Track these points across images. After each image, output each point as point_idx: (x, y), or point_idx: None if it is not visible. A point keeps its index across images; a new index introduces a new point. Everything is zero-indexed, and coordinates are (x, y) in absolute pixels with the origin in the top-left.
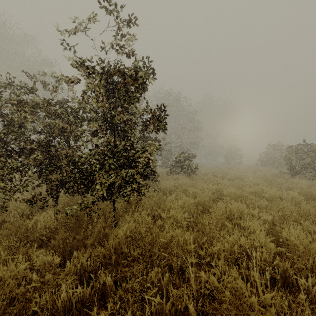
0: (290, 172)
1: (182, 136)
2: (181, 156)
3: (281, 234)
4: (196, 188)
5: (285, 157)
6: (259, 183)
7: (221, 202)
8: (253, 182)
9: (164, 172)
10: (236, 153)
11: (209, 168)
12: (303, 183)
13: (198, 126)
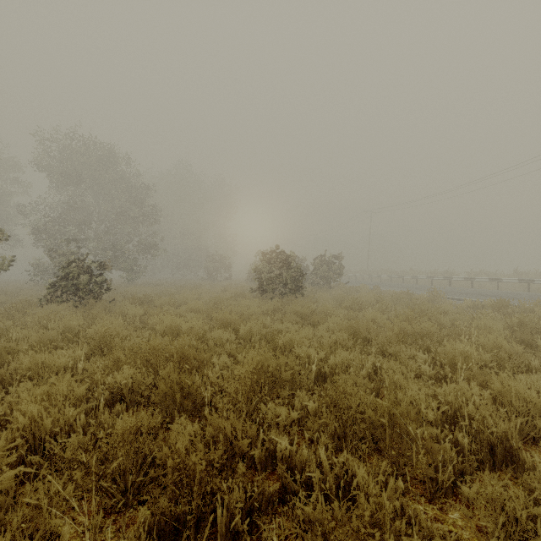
0: (258, 289)
1: (122, 229)
2: (73, 266)
3: (16, 399)
4: (26, 330)
5: (256, 269)
6: (194, 309)
7: (46, 352)
8: (187, 308)
9: (27, 300)
10: (222, 263)
11: (164, 287)
12: (243, 305)
13: (152, 214)
